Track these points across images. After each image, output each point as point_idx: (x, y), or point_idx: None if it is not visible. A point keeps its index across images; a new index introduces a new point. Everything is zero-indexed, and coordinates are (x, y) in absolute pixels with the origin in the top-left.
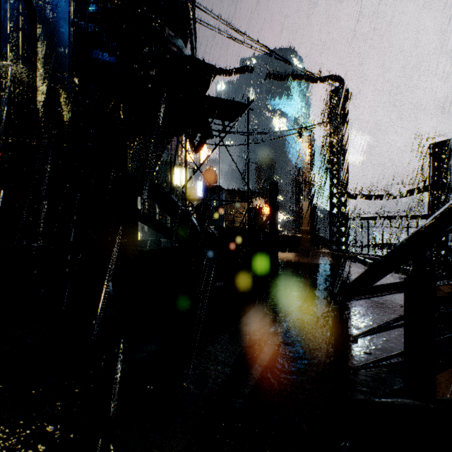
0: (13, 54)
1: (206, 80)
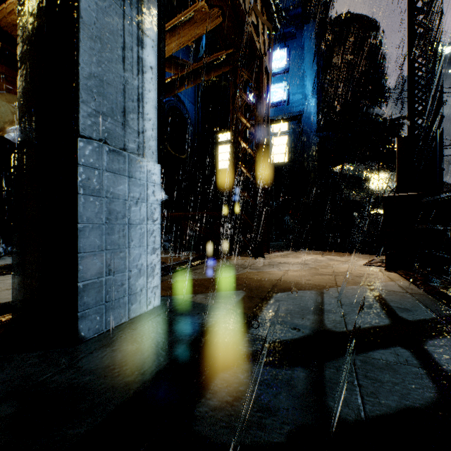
0: (294, 158)
1: (396, 130)
